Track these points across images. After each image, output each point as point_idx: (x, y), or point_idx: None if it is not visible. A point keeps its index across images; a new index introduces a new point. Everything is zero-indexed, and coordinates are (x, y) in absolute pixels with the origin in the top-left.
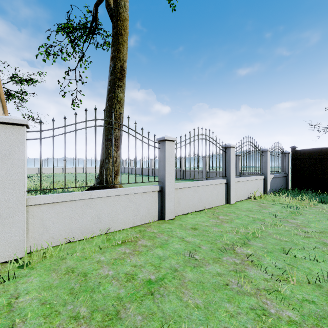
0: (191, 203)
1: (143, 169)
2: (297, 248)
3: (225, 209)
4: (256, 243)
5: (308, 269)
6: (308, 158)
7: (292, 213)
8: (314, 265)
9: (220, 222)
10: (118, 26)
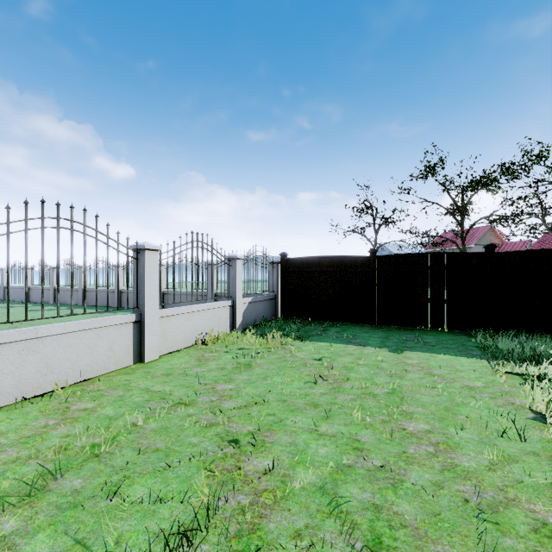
0: (10, 381)
1: (33, 290)
2: (149, 473)
3: (116, 380)
4: (73, 479)
5: (114, 542)
6: (300, 270)
7: (238, 369)
8: (143, 520)
9: (54, 425)
10: None
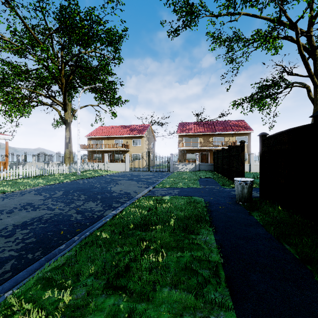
0: None
1: None
2: None
3: None
4: None
5: None
6: None
7: None
8: None
9: None
10: (317, 107)
